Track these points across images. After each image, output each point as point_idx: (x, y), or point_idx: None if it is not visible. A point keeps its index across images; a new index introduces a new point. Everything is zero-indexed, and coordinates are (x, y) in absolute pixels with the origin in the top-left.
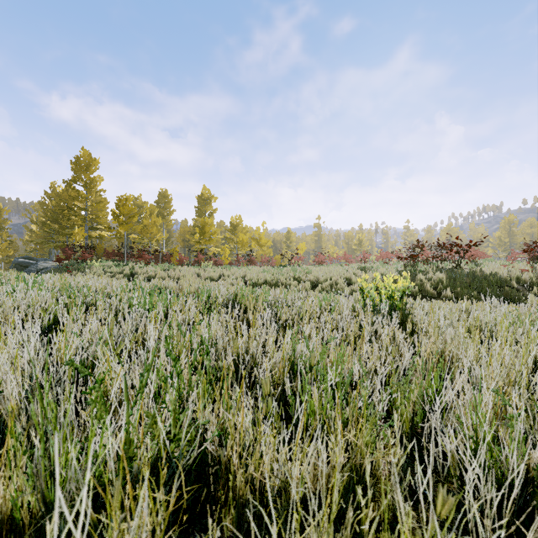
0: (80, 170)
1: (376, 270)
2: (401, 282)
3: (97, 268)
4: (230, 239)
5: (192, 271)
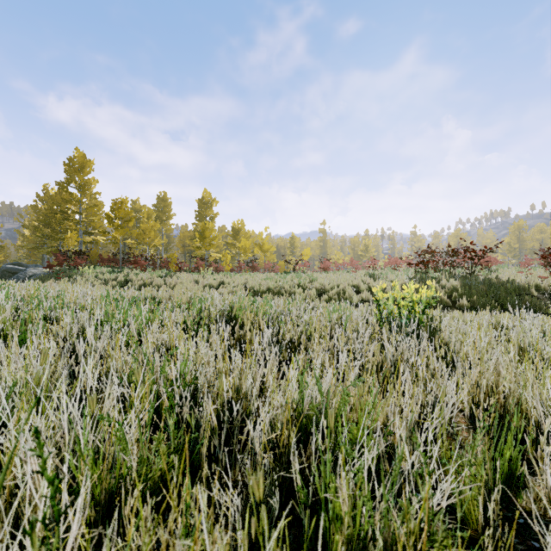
0: (73, 171)
1: (385, 277)
2: (424, 292)
3: (90, 275)
4: (232, 244)
5: (190, 278)
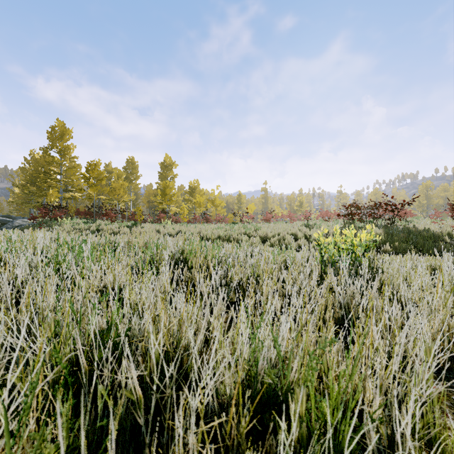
0: (55, 138)
1: (319, 226)
2: (364, 236)
3: (67, 225)
4: (189, 200)
5: (152, 227)
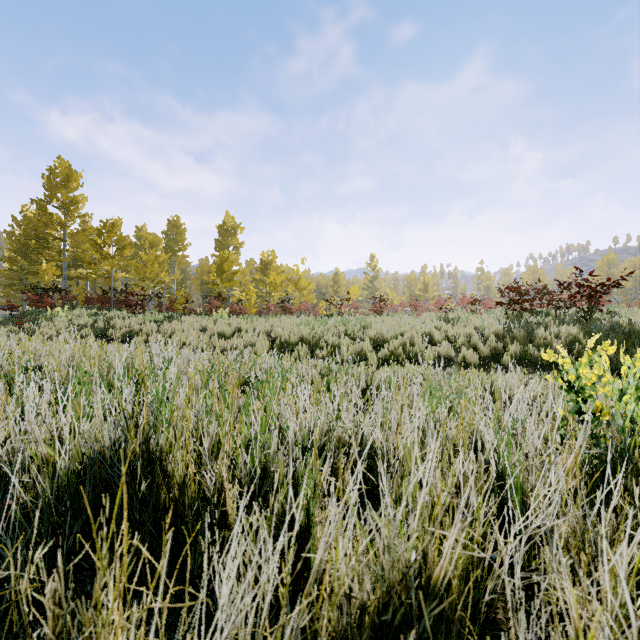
0: (54, 186)
1: (467, 322)
2: None
3: (62, 319)
4: (260, 281)
5: (195, 323)
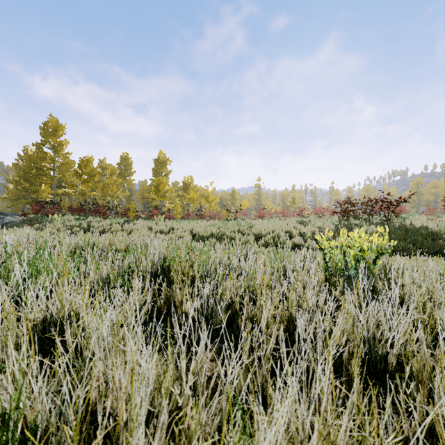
0: (47, 134)
1: (314, 223)
2: (376, 240)
3: (58, 222)
4: (183, 196)
5: (144, 224)
